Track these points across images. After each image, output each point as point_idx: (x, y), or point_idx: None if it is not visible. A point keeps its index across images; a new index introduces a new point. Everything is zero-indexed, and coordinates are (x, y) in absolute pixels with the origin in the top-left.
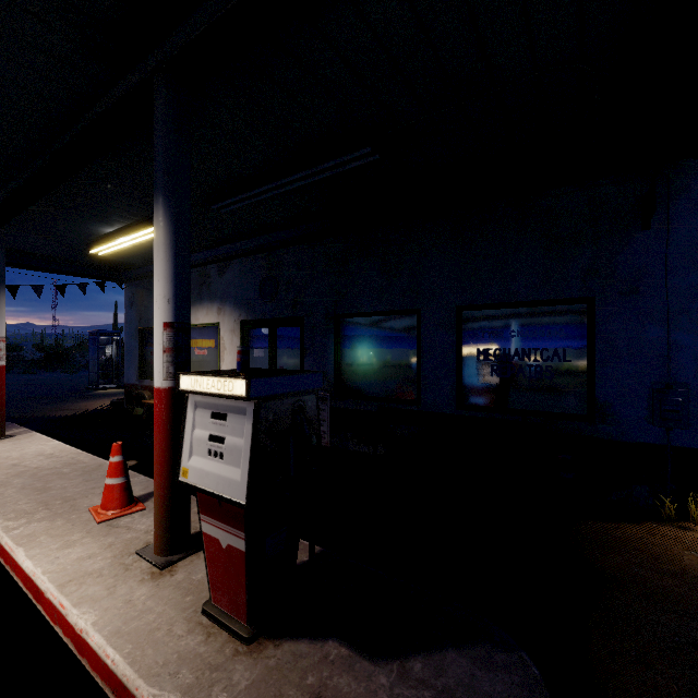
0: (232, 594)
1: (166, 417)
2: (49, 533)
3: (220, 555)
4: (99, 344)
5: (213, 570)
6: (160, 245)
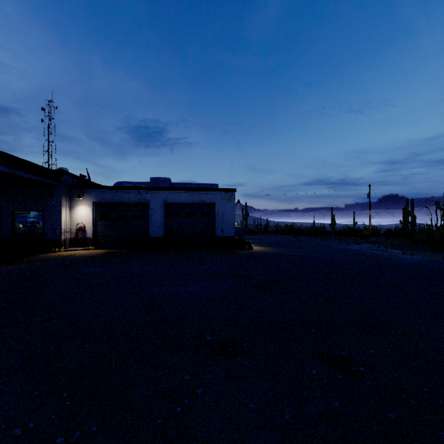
0: None
1: None
2: None
3: None
4: None
5: None
6: None
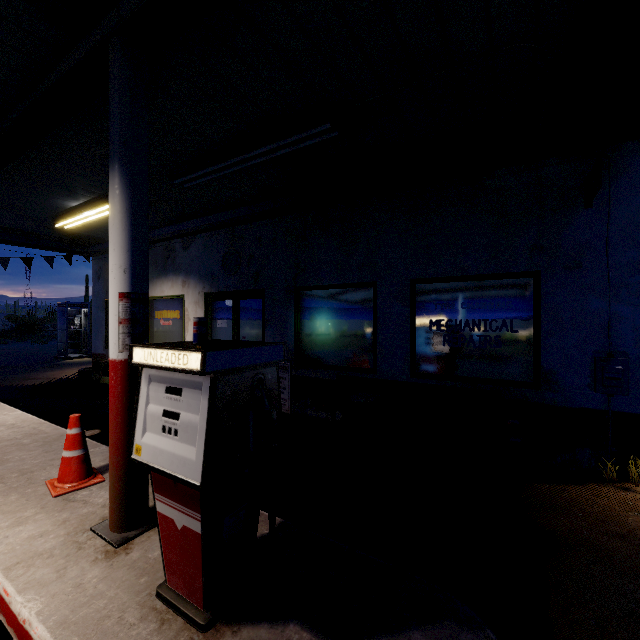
0: (188, 578)
1: (122, 389)
2: (1, 510)
3: (176, 536)
4: (68, 315)
5: (168, 552)
6: (116, 214)
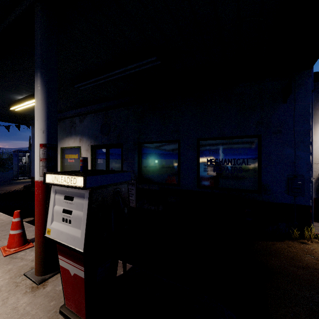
0: (77, 302)
1: (41, 197)
2: None
3: (70, 279)
4: (19, 156)
5: (66, 288)
6: (38, 100)
